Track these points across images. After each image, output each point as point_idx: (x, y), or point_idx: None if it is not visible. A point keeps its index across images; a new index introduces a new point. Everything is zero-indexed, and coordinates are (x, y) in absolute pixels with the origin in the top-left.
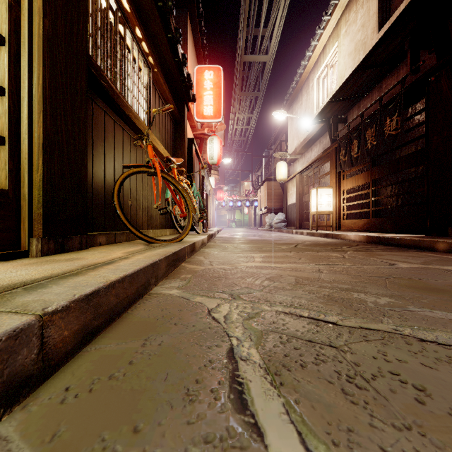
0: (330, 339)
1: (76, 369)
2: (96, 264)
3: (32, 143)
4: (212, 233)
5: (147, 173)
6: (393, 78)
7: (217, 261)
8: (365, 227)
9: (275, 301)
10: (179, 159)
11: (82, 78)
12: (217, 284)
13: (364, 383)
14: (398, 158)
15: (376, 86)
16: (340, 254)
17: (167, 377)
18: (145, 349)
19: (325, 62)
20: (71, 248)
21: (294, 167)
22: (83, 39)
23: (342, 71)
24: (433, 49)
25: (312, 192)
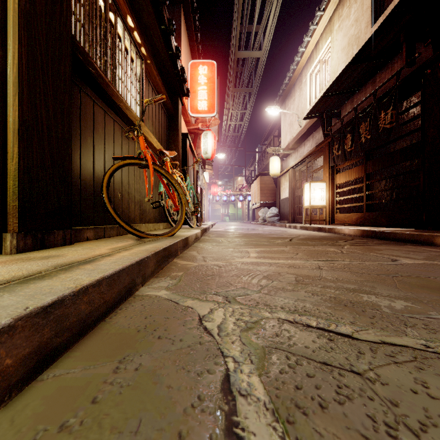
0: (350, 360)
1: (19, 411)
2: (72, 263)
3: (6, 129)
4: (206, 227)
5: (139, 165)
6: (387, 71)
7: (211, 257)
8: (359, 221)
9: (276, 306)
10: (172, 152)
11: (66, 62)
12: (210, 284)
13: (412, 438)
14: (393, 152)
15: (370, 80)
16: (337, 249)
17: (139, 427)
18: (116, 377)
19: (318, 58)
20: (53, 244)
21: (287, 162)
22: (67, 20)
23: (335, 66)
24: (429, 41)
25: (305, 186)
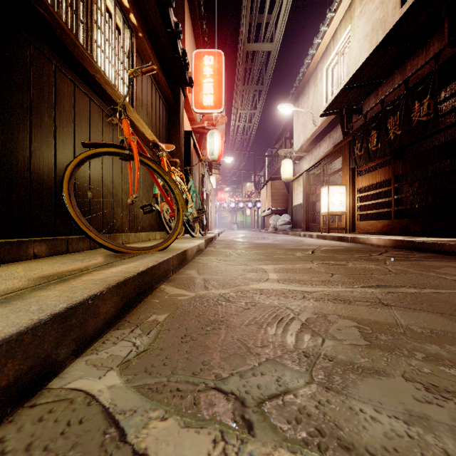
0: None
1: None
2: None
3: None
4: (212, 236)
5: (120, 155)
6: (421, 57)
7: (215, 280)
8: (385, 230)
9: (373, 451)
10: (170, 145)
11: None
12: (209, 349)
13: None
14: (429, 149)
15: (399, 69)
16: (380, 266)
17: None
18: None
19: (336, 49)
20: None
21: (300, 166)
22: None
23: (356, 57)
24: None
25: (322, 191)
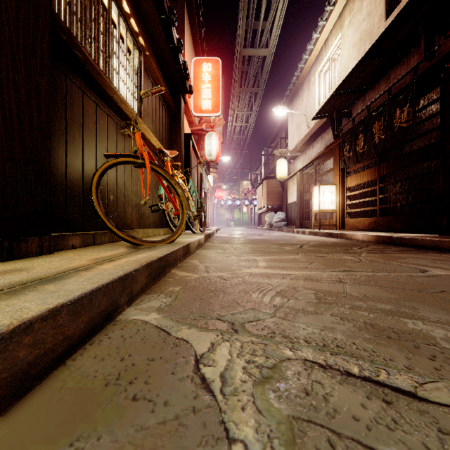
0: (432, 449)
1: None
2: (30, 281)
3: None
4: (210, 232)
5: (134, 164)
6: (403, 67)
7: (214, 266)
8: (371, 226)
9: (298, 338)
10: (173, 151)
11: (44, 39)
12: (212, 304)
13: None
14: (409, 152)
15: (384, 77)
16: (354, 257)
17: None
18: None
19: (328, 55)
20: (25, 254)
21: (294, 165)
22: None
23: (345, 63)
24: (449, 33)
25: (314, 190)
